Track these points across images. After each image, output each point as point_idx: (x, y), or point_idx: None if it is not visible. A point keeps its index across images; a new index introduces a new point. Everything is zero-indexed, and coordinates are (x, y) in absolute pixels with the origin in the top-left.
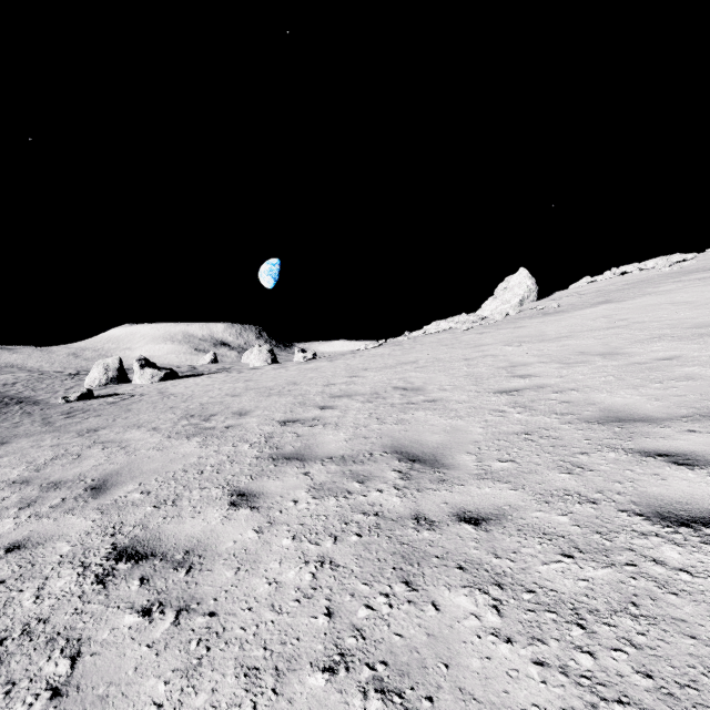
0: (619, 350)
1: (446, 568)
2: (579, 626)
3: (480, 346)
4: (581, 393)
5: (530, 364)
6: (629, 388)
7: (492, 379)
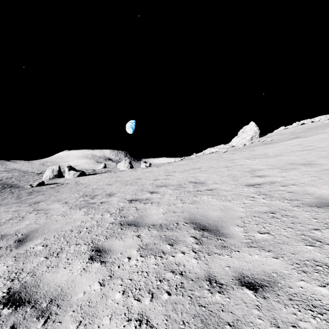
0: (313, 162)
1: None
2: None
3: (233, 160)
4: (299, 187)
5: (263, 169)
6: None
7: (242, 178)
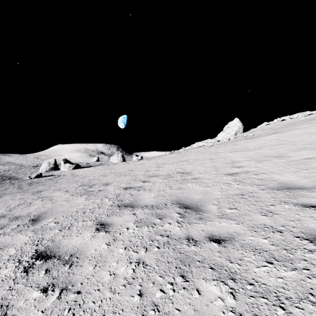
0: (284, 154)
1: (204, 268)
2: (281, 308)
3: (217, 153)
4: (267, 175)
5: (241, 161)
6: (291, 173)
7: (223, 168)
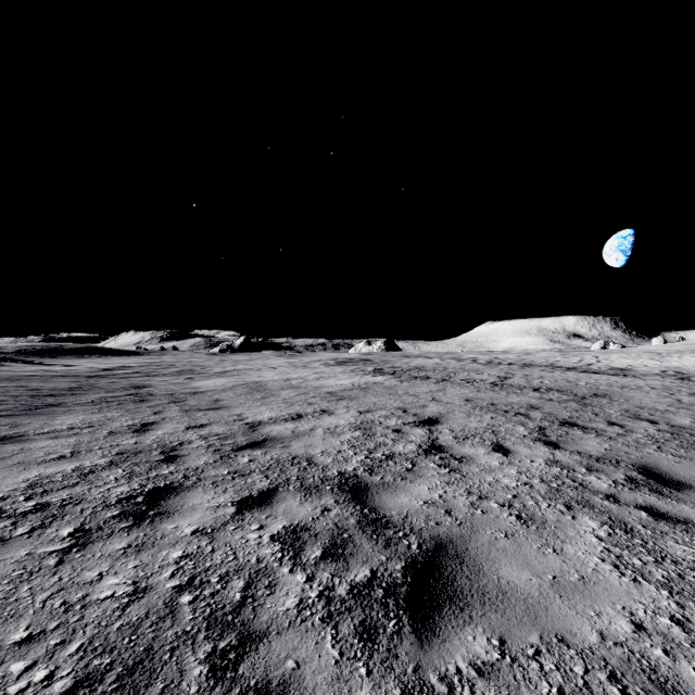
0: None
1: None
2: None
3: None
4: None
5: None
6: None
7: None
